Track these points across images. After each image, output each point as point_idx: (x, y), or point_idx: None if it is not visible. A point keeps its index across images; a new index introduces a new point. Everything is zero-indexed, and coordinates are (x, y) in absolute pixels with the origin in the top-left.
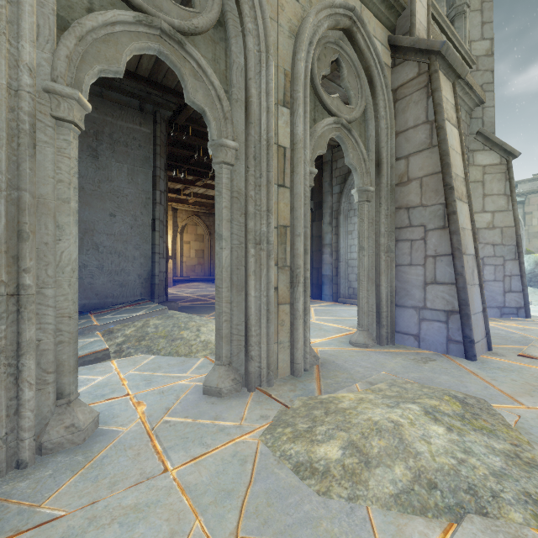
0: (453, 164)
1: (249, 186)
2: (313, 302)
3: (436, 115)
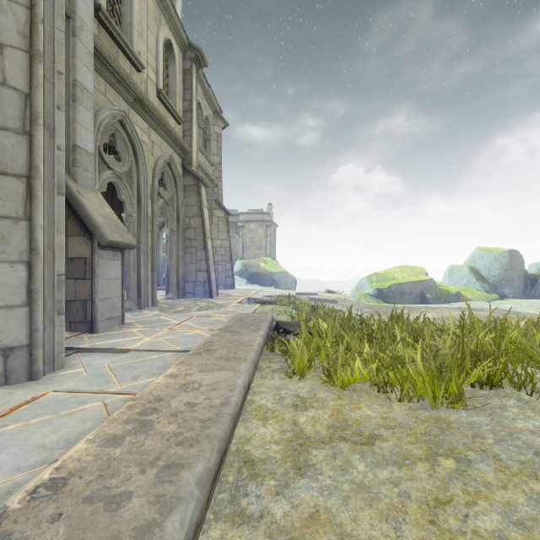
0: (206, 224)
1: (141, 232)
2: None
3: (201, 205)
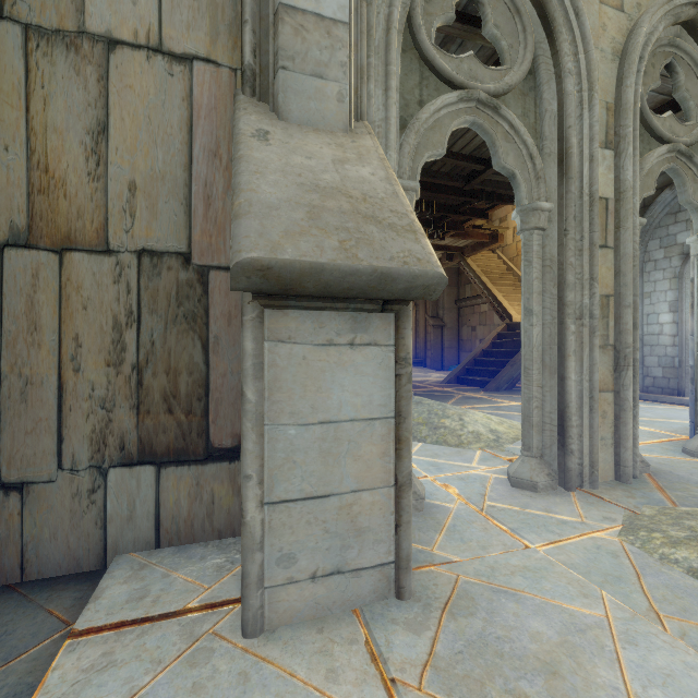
0: None
1: (568, 252)
2: None
3: None
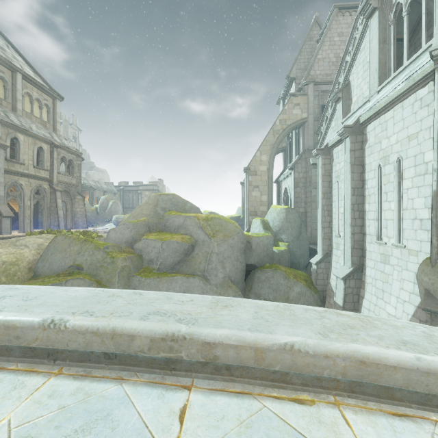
0: (59, 205)
1: (25, 211)
2: (35, 229)
3: (56, 198)
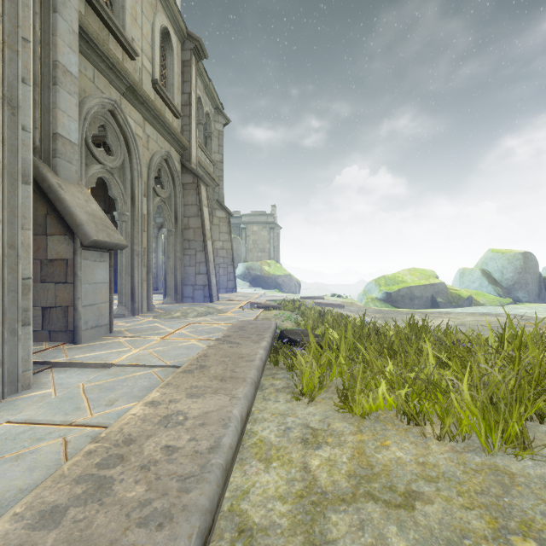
0: (206, 225)
1: (135, 232)
2: (114, 295)
3: (200, 204)
